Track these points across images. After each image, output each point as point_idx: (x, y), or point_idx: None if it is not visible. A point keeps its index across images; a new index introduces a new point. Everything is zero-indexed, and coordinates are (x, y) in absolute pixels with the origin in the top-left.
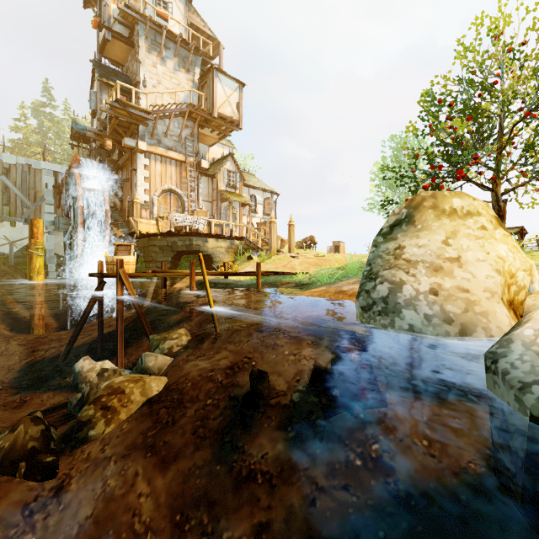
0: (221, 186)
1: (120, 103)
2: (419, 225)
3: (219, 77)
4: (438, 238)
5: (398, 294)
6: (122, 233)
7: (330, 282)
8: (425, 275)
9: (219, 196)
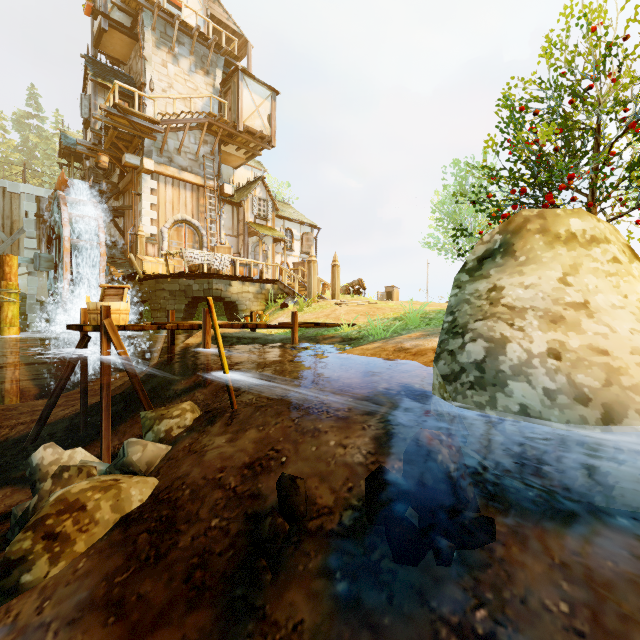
0: (248, 217)
1: (119, 109)
2: (522, 256)
3: (246, 81)
4: (552, 275)
5: (501, 357)
6: (122, 274)
7: (386, 336)
8: (539, 329)
9: (246, 229)
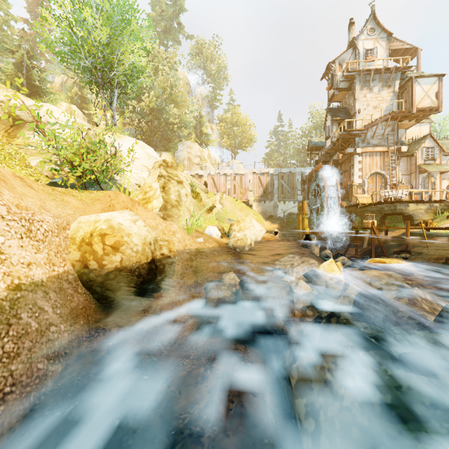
0: (418, 161)
1: (346, 131)
2: None
3: (417, 81)
4: None
5: None
6: (346, 204)
7: None
8: None
9: (417, 169)
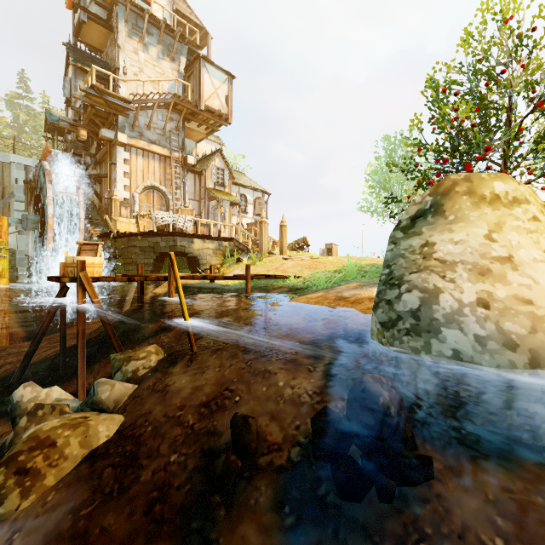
0: (208, 184)
1: (96, 89)
2: (451, 215)
3: (206, 67)
4: (478, 232)
5: (434, 306)
6: (99, 233)
7: (327, 287)
8: (468, 281)
9: (206, 194)
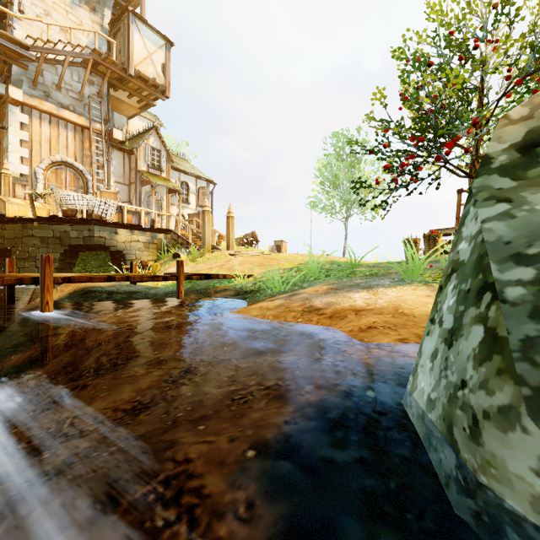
0: (141, 165)
1: None
2: None
3: (137, 25)
4: None
5: None
6: None
7: (286, 289)
8: None
9: (138, 178)
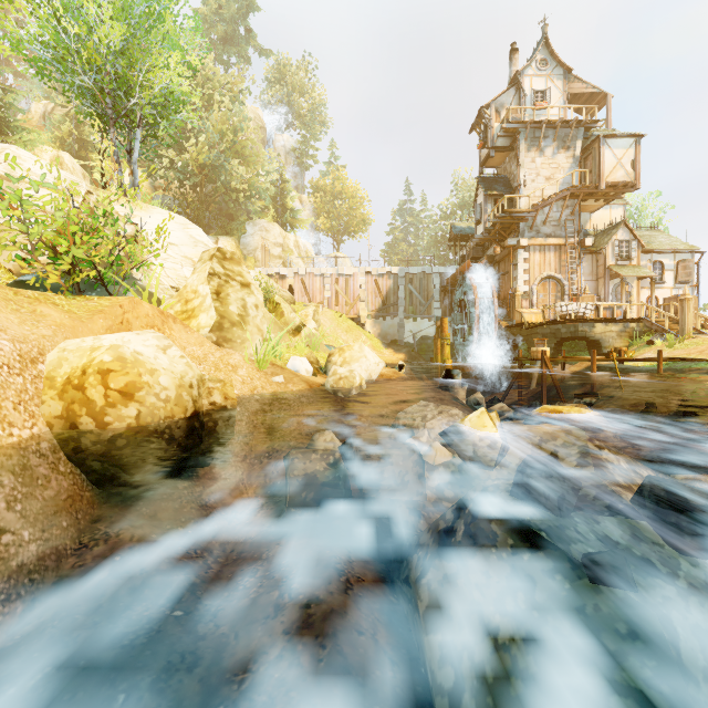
0: (608, 261)
1: (507, 213)
2: None
3: (607, 142)
4: None
5: None
6: (505, 323)
7: None
8: None
9: (606, 273)
